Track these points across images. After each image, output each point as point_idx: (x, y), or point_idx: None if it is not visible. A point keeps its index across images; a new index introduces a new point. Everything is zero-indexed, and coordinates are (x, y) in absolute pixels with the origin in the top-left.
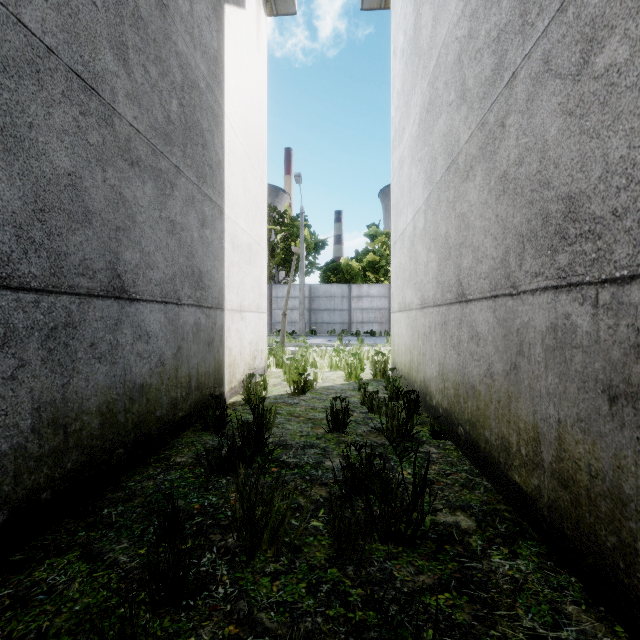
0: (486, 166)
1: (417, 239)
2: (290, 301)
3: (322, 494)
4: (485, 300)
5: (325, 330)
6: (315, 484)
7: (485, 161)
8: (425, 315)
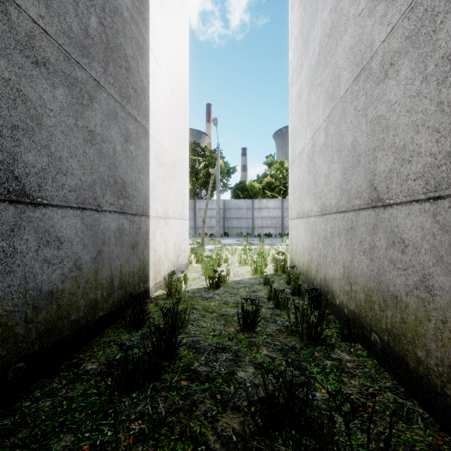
0: (418, 53)
1: (317, 154)
2: (209, 212)
3: (235, 427)
4: (417, 203)
5: (235, 233)
6: (227, 408)
7: (417, 48)
8: (326, 221)
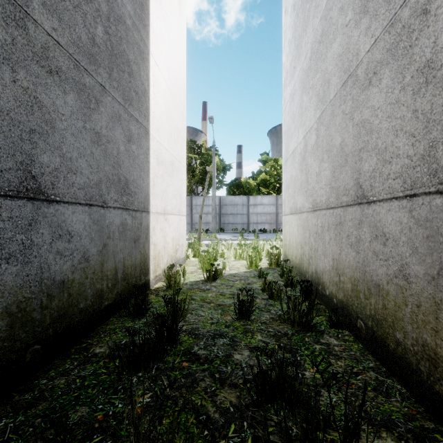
0: (397, 64)
1: (308, 154)
2: (205, 208)
3: (232, 400)
4: (396, 200)
5: (230, 228)
6: (224, 385)
7: (396, 60)
8: (317, 217)
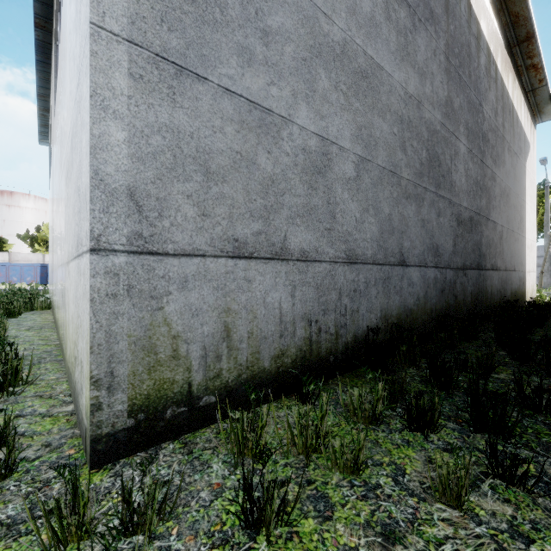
0: None
1: None
2: None
3: None
4: None
5: None
6: None
7: None
8: None
